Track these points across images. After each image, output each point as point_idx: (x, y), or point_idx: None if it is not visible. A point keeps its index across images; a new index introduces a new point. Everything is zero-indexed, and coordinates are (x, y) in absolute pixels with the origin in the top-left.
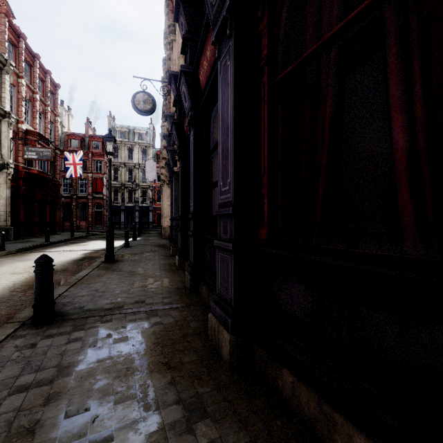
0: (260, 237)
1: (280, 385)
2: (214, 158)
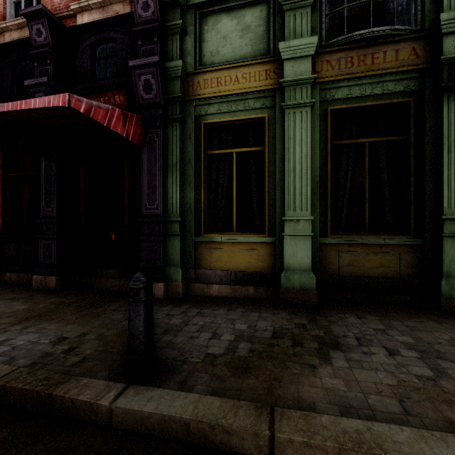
0: None
1: (6, 279)
2: None
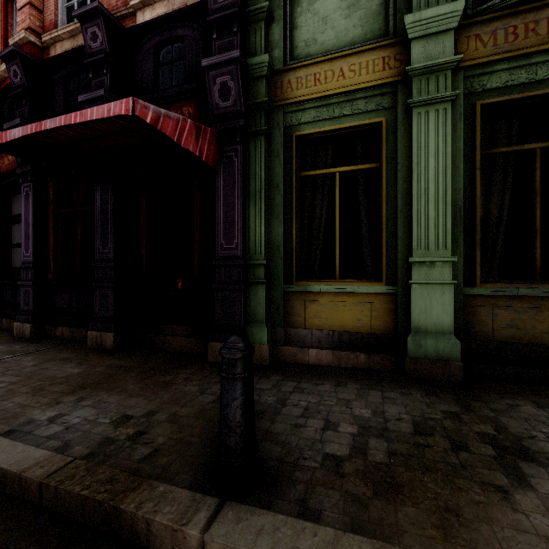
0: (49, 278)
1: (57, 334)
2: (15, 226)
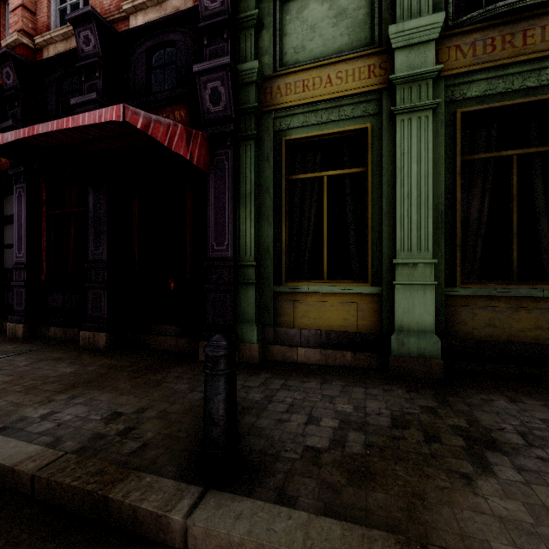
0: (42, 279)
1: (50, 334)
2: (7, 227)
